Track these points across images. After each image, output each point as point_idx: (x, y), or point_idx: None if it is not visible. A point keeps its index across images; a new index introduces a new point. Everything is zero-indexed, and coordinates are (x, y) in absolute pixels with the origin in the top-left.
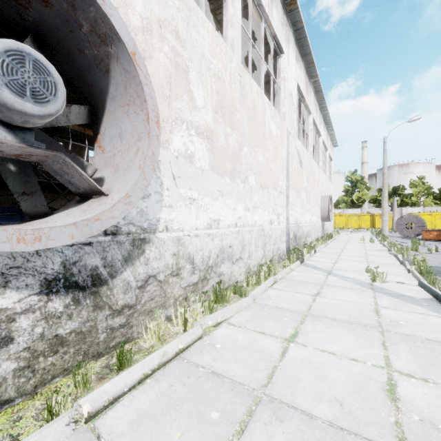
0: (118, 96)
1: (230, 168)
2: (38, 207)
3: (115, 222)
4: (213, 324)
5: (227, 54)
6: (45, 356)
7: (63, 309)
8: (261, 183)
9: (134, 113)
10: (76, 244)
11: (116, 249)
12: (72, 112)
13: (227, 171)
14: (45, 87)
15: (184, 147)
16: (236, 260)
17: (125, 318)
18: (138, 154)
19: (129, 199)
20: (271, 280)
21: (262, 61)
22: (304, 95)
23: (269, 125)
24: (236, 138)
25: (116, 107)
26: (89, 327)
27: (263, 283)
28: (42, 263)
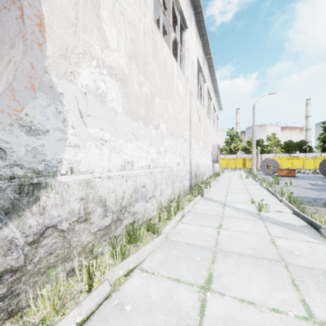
0: None
1: (144, 114)
2: None
3: None
4: (124, 273)
5: (140, 7)
6: None
7: None
8: (170, 131)
9: (3, 8)
10: None
11: None
12: None
13: (140, 116)
14: None
15: (94, 85)
16: (149, 198)
17: (6, 287)
18: (9, 65)
19: None
20: (180, 214)
21: (171, 29)
22: (202, 66)
23: (176, 83)
24: (149, 88)
25: None
26: None
27: (173, 218)
28: None
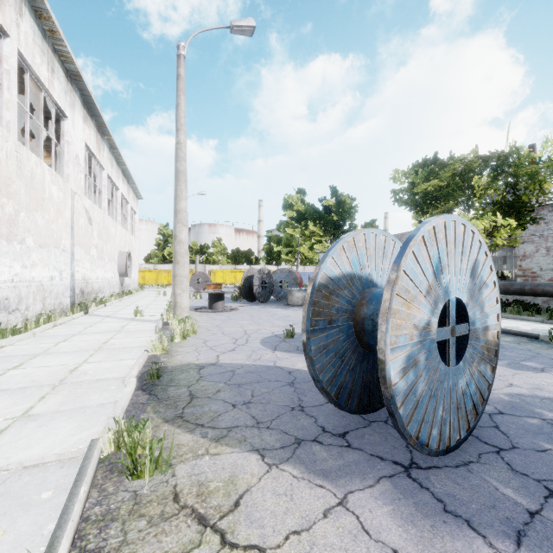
0: None
1: (7, 232)
2: None
3: None
4: None
5: (3, 136)
6: None
7: None
8: (40, 243)
9: None
10: None
11: None
12: None
13: (3, 235)
14: None
15: None
16: (12, 310)
17: None
18: None
19: None
20: (51, 324)
21: (41, 129)
22: (96, 153)
23: (49, 189)
24: (13, 206)
25: None
26: None
27: (43, 326)
28: None
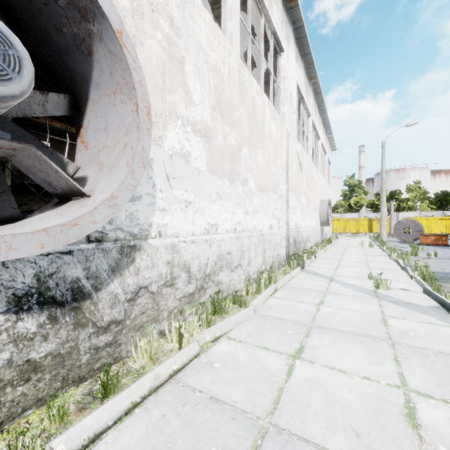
0: (103, 84)
1: (229, 169)
2: (7, 210)
3: (97, 227)
4: (211, 339)
5: (225, 47)
6: (13, 386)
7: (37, 329)
8: (261, 186)
9: (121, 103)
10: (52, 253)
11: (102, 258)
12: (49, 101)
13: (225, 172)
14: (5, 61)
15: (179, 145)
16: (234, 267)
17: (112, 336)
18: (126, 149)
19: (114, 201)
20: (272, 288)
21: (261, 58)
22: (304, 96)
23: (268, 125)
24: (235, 138)
25: (101, 96)
26: (68, 348)
27: (264, 292)
28: (10, 276)
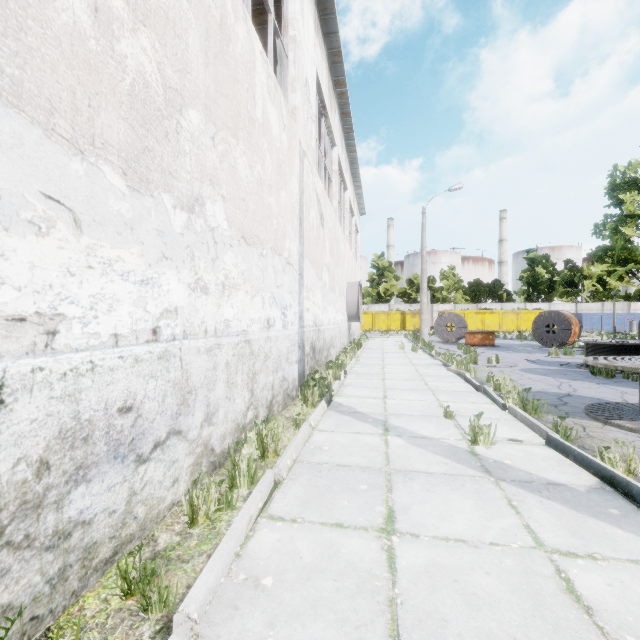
0: None
1: (126, 140)
2: None
3: None
4: None
5: None
6: None
7: None
8: (244, 230)
9: None
10: None
11: None
12: None
13: (106, 142)
14: None
15: None
16: (153, 445)
17: None
18: None
19: None
20: (265, 485)
21: None
22: (327, 105)
23: (263, 104)
24: (157, 61)
25: None
26: None
27: (241, 512)
28: None
